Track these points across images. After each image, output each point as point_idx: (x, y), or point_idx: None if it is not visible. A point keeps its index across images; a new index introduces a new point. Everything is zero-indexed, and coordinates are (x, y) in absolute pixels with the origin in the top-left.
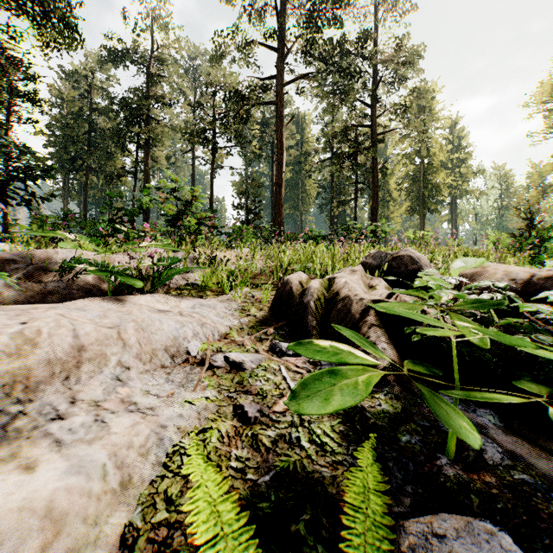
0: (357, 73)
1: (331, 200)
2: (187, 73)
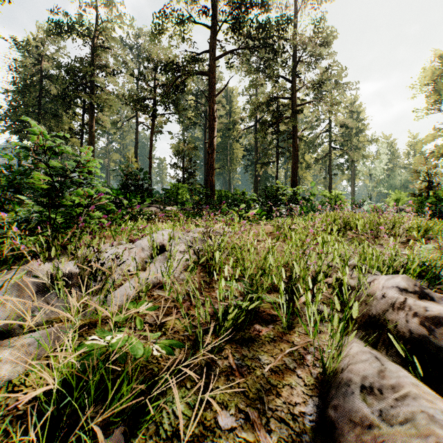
0: (280, 49)
1: (255, 161)
2: (130, 48)
